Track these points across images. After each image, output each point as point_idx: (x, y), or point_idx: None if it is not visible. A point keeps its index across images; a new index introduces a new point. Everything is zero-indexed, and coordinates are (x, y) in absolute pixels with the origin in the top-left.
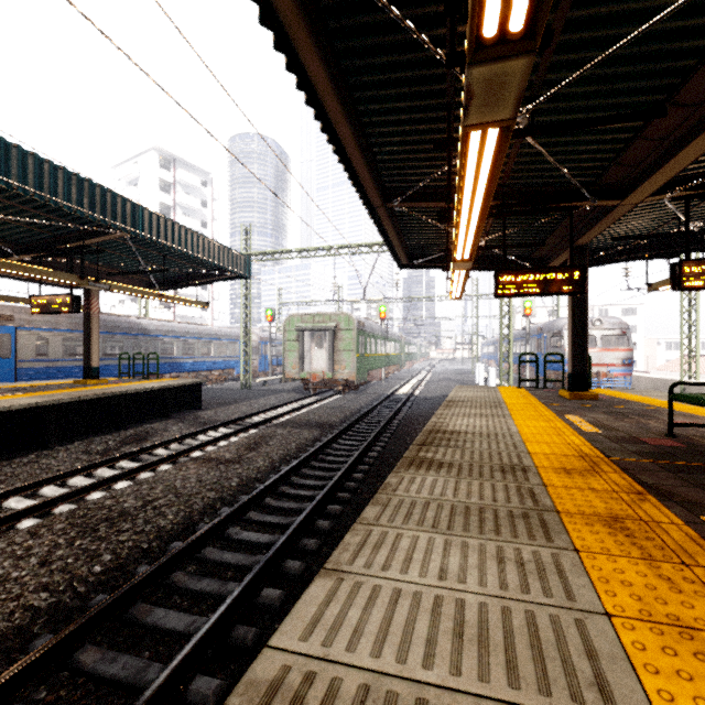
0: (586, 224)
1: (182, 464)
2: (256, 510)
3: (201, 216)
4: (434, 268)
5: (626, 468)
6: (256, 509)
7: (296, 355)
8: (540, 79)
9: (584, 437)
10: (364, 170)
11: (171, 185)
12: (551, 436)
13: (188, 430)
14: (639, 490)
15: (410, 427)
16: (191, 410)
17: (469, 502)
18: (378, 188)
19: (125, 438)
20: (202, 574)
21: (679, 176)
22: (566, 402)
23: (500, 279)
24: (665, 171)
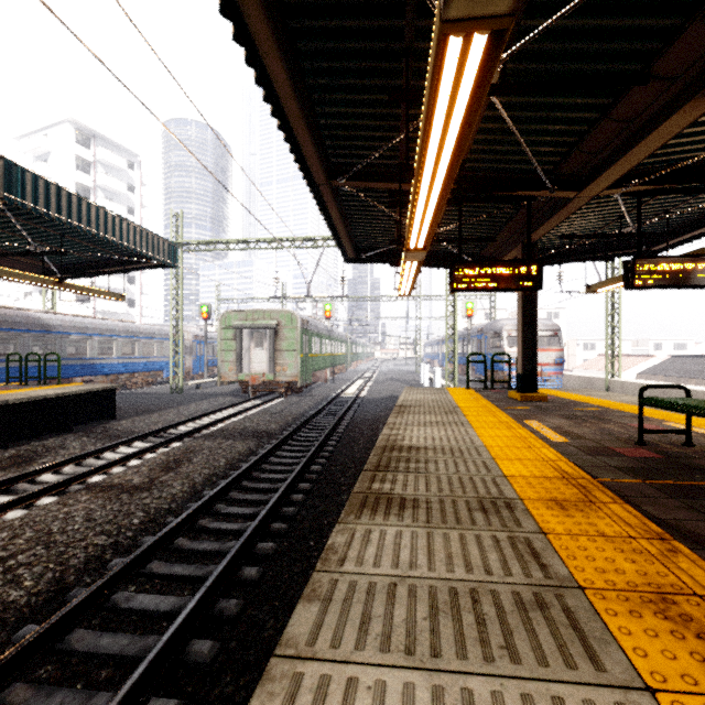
0: (537, 219)
1: (71, 495)
2: (162, 557)
3: (127, 201)
4: (382, 263)
5: (623, 494)
6: (162, 555)
7: (234, 355)
8: (516, 23)
9: (556, 450)
10: (304, 131)
11: (90, 164)
12: (521, 450)
13: (94, 445)
14: (658, 532)
15: (357, 433)
16: (102, 420)
17: (454, 579)
18: (321, 159)
19: (0, 462)
20: (59, 679)
21: (633, 170)
22: (519, 405)
23: (456, 271)
24: (630, 157)
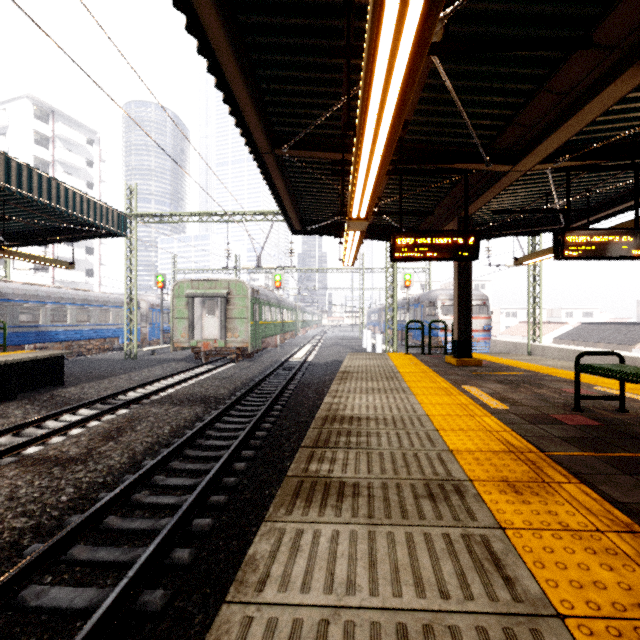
0: (472, 194)
1: None
2: (89, 538)
3: (86, 176)
4: (327, 235)
5: (575, 471)
6: (89, 536)
7: (186, 322)
8: None
9: (497, 418)
10: (243, 93)
11: (49, 139)
12: (463, 419)
13: (38, 413)
14: (626, 522)
15: (303, 397)
16: (50, 387)
17: (402, 608)
18: (263, 125)
19: None
20: None
21: (563, 146)
22: (456, 369)
23: (397, 241)
24: (565, 130)
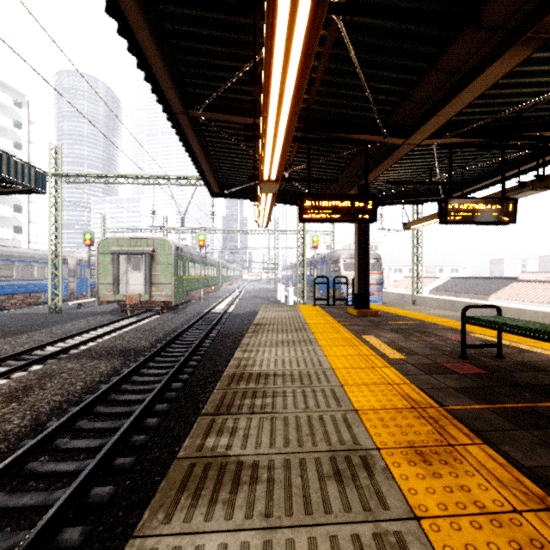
0: (370, 165)
1: None
2: None
3: (13, 136)
4: (244, 198)
5: (476, 429)
6: None
7: (112, 278)
8: None
9: (396, 369)
10: (150, 44)
11: None
12: (366, 371)
13: None
14: (539, 495)
15: (221, 346)
16: None
17: None
18: (175, 83)
19: None
20: None
21: (447, 125)
22: (356, 320)
23: (305, 203)
24: (451, 107)
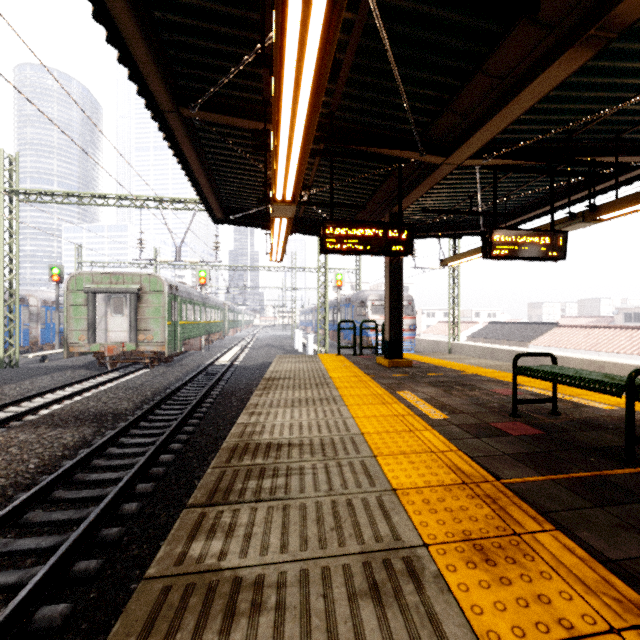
0: (404, 190)
1: None
2: None
3: None
4: (253, 226)
5: (543, 509)
6: None
7: (86, 323)
8: None
9: (439, 432)
10: (124, 11)
11: None
12: (403, 436)
13: None
14: (637, 602)
15: (225, 406)
16: None
17: None
18: (160, 69)
19: None
20: None
21: (492, 143)
22: (388, 371)
23: (328, 230)
24: (499, 119)
